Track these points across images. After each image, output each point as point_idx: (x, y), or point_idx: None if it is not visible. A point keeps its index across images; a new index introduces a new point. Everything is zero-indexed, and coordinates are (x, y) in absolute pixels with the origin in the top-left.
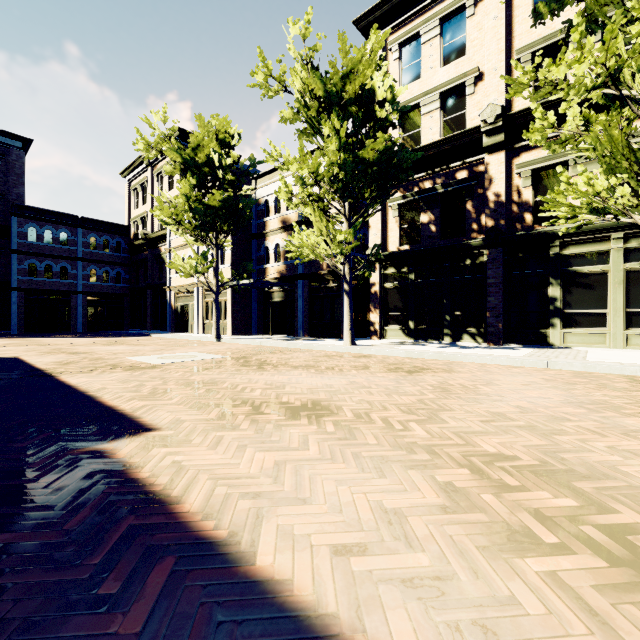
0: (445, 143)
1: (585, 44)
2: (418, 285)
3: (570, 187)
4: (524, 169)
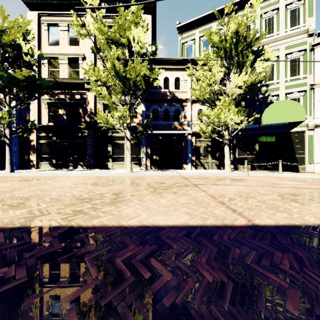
0: (69, 81)
1: (95, 71)
2: (58, 143)
3: (97, 114)
4: (100, 101)
